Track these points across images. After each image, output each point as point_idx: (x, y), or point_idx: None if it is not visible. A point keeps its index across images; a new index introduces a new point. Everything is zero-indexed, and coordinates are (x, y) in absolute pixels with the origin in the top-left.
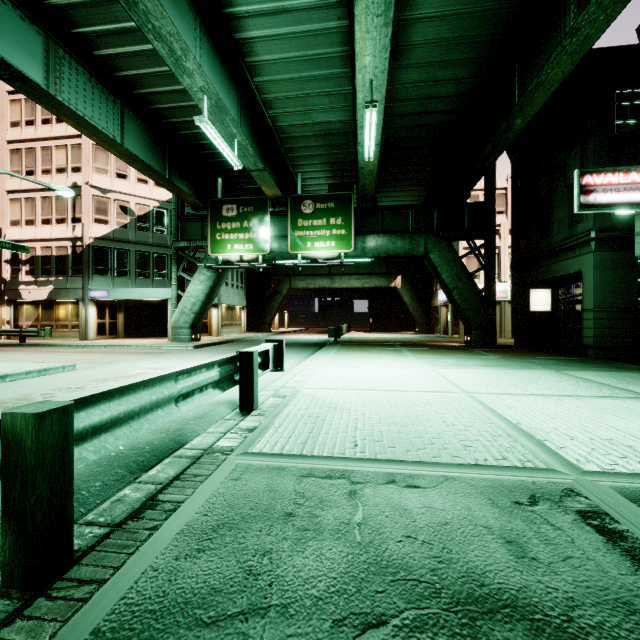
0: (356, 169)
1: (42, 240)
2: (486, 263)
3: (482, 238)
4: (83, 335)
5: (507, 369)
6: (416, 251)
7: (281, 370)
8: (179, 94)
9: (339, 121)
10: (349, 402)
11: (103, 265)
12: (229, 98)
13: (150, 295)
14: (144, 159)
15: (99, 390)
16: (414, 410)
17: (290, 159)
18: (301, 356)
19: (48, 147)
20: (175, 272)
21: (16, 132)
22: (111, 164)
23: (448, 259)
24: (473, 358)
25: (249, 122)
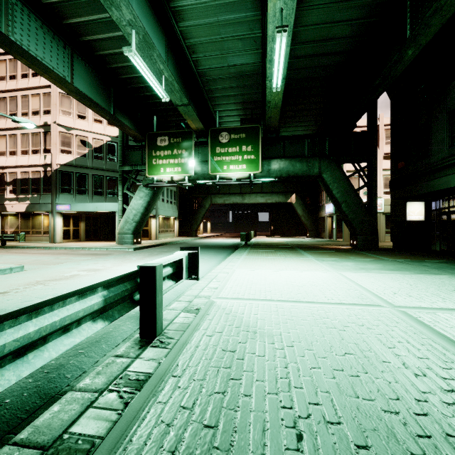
0: (262, 107)
1: (22, 166)
2: (369, 181)
3: (365, 161)
4: (52, 239)
5: (410, 273)
6: (311, 172)
7: (196, 278)
8: (117, 40)
9: (250, 64)
10: (269, 322)
11: (67, 185)
12: (157, 39)
13: (102, 208)
14: (92, 97)
15: (19, 296)
16: (352, 338)
17: (210, 99)
18: (218, 258)
19: (26, 95)
20: (121, 190)
21: (2, 84)
22: (73, 108)
23: (338, 178)
24: (368, 261)
25: (175, 64)
